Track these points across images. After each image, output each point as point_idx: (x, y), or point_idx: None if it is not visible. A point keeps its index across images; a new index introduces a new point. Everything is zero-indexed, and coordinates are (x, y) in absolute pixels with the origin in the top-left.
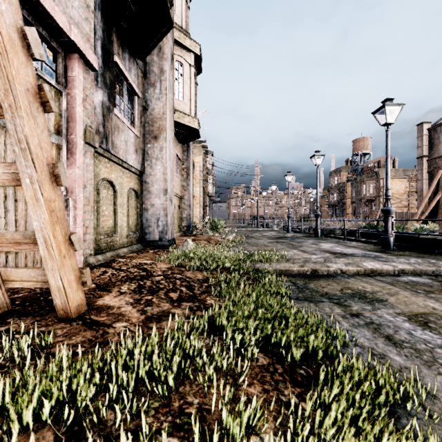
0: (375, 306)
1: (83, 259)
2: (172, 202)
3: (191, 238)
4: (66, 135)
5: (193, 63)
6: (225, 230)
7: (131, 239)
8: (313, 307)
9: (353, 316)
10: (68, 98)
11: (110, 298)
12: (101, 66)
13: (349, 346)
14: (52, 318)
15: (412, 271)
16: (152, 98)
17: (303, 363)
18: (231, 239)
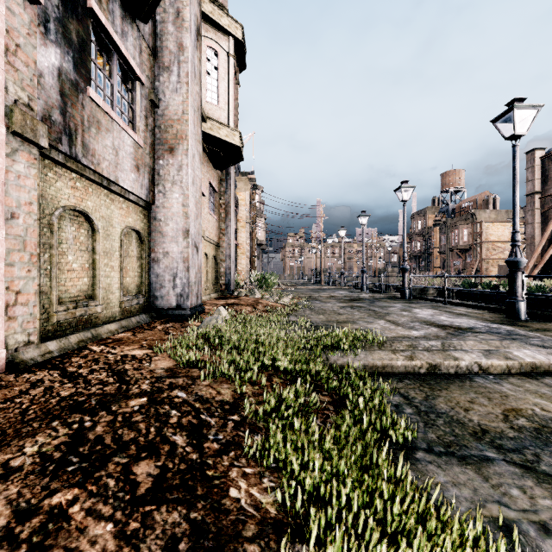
0: None
1: (5, 354)
2: (198, 250)
3: (230, 302)
4: None
5: (232, 52)
6: (279, 288)
7: (129, 308)
8: (481, 485)
9: None
10: None
11: None
12: (58, 5)
13: None
14: None
15: None
16: (165, 89)
17: None
18: (287, 303)
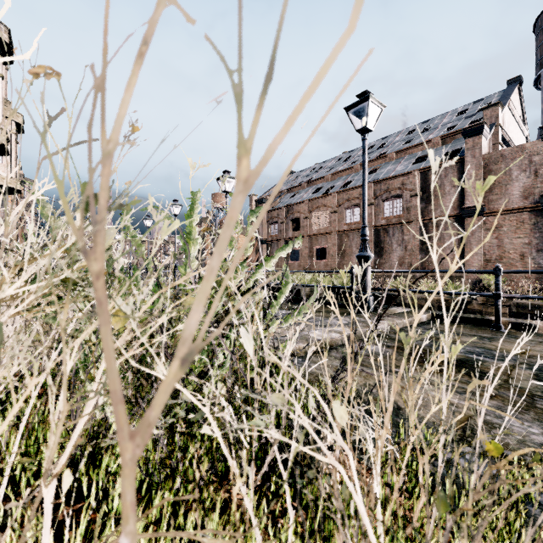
0: None
1: None
2: None
3: None
4: None
5: (14, 131)
6: None
7: None
8: None
9: None
10: None
11: None
12: None
13: None
14: None
15: None
16: None
17: None
18: None
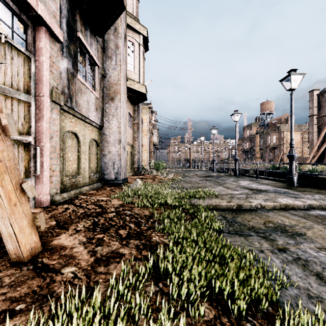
0: (297, 241)
1: (49, 197)
2: (125, 150)
3: (140, 177)
4: (35, 94)
5: (141, 43)
6: (166, 170)
7: (92, 179)
8: (244, 241)
9: (280, 251)
10: (37, 64)
11: (66, 237)
12: (66, 39)
13: (285, 286)
14: (5, 261)
15: (318, 206)
16: (109, 68)
17: (248, 313)
18: (171, 178)
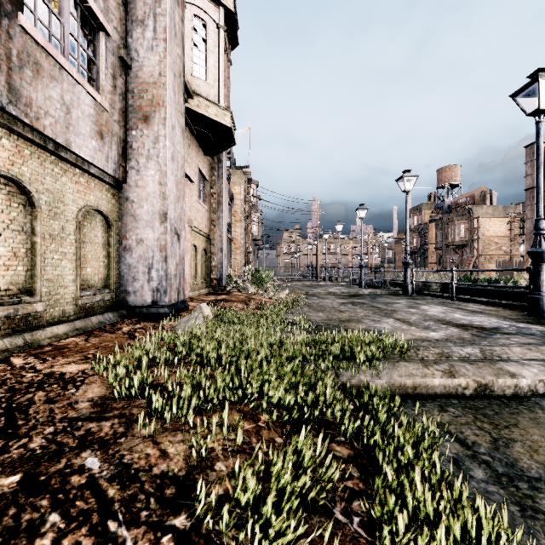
0: None
1: None
2: (180, 238)
3: (220, 298)
4: None
5: (222, 24)
6: (274, 284)
7: (90, 305)
8: None
9: None
10: None
11: None
12: None
13: None
14: None
15: None
16: (139, 47)
17: None
18: (283, 300)
